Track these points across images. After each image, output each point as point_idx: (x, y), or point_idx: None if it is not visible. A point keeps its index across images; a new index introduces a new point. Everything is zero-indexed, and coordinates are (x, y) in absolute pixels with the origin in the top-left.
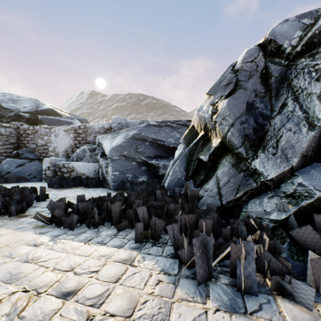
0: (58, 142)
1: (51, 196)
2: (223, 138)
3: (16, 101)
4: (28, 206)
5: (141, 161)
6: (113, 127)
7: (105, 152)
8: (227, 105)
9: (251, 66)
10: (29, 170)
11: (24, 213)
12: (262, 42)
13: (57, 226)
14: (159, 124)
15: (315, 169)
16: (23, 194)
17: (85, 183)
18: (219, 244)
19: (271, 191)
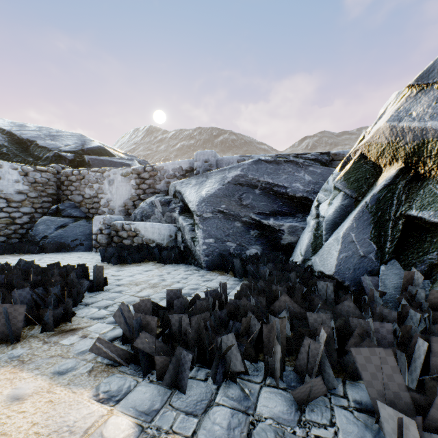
0: (113, 192)
1: (110, 281)
2: None
3: (55, 137)
4: (75, 304)
5: (249, 220)
6: (196, 168)
7: (189, 206)
8: None
9: None
10: (74, 233)
11: (68, 321)
12: None
13: (140, 370)
14: (275, 159)
15: None
16: (66, 282)
17: (156, 256)
18: None
19: None
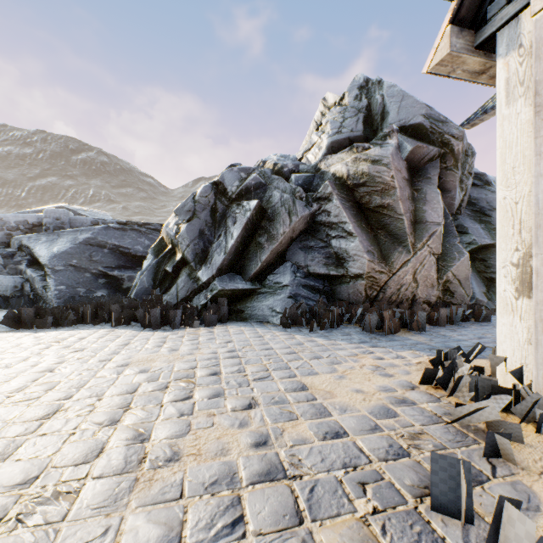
0: None
1: None
2: (183, 254)
3: None
4: None
5: (98, 272)
6: (46, 224)
7: (41, 260)
8: (186, 229)
9: (206, 201)
10: None
11: None
12: (216, 180)
13: (27, 329)
14: (122, 227)
15: (228, 276)
16: None
17: (1, 305)
18: (167, 315)
19: (205, 290)
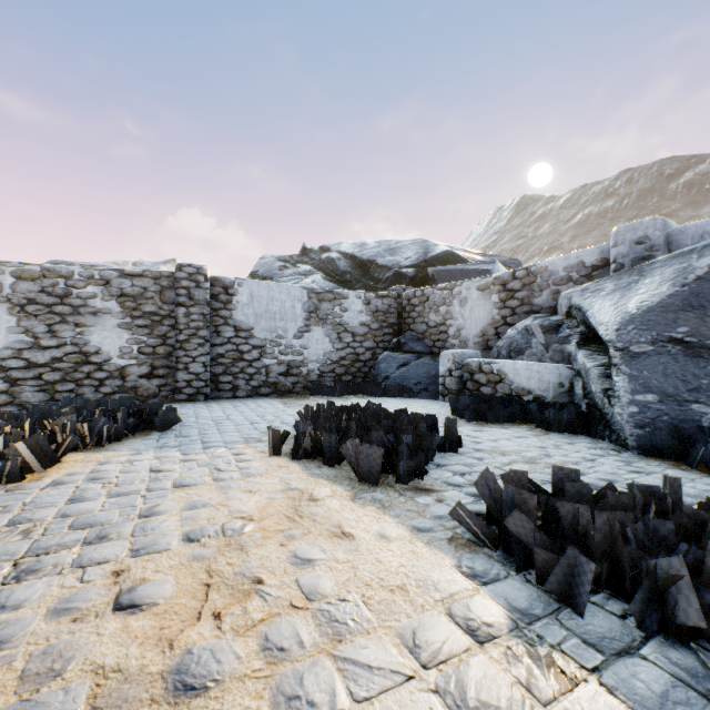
0: (465, 315)
1: (465, 442)
2: None
3: (394, 250)
4: (425, 461)
5: None
6: (615, 258)
7: (598, 331)
8: None
9: None
10: (416, 374)
11: (420, 479)
12: None
13: (512, 562)
14: None
15: None
16: (416, 432)
17: (533, 416)
18: None
19: None
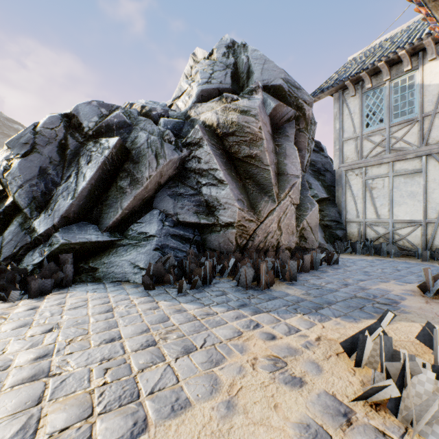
0: None
1: None
2: (14, 198)
3: None
4: None
5: None
6: None
7: None
8: (19, 165)
9: (51, 133)
10: None
11: None
12: (69, 112)
13: None
14: None
15: (79, 226)
16: None
17: None
18: None
19: (43, 244)
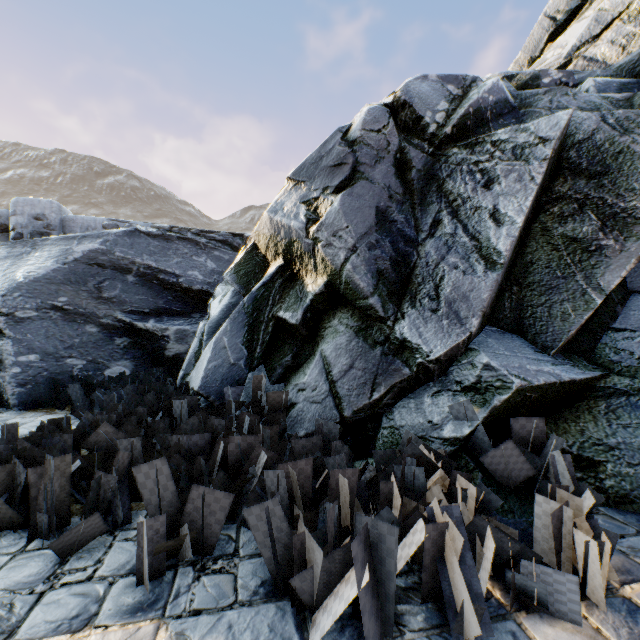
0: None
1: None
2: (334, 276)
3: None
4: None
5: (113, 323)
6: (15, 226)
7: None
8: (341, 206)
9: (378, 140)
10: None
11: None
12: (390, 102)
13: None
14: (163, 232)
15: (492, 337)
16: None
17: None
18: None
19: (434, 382)
